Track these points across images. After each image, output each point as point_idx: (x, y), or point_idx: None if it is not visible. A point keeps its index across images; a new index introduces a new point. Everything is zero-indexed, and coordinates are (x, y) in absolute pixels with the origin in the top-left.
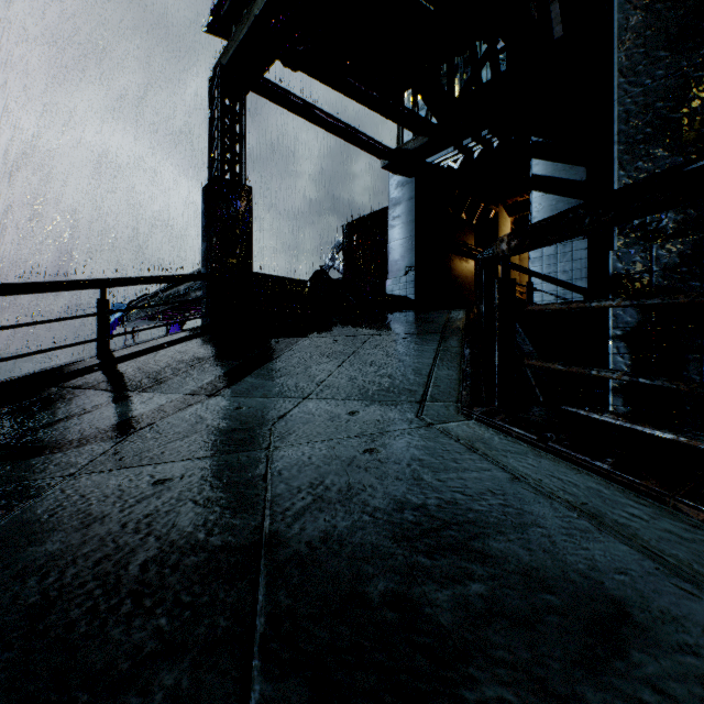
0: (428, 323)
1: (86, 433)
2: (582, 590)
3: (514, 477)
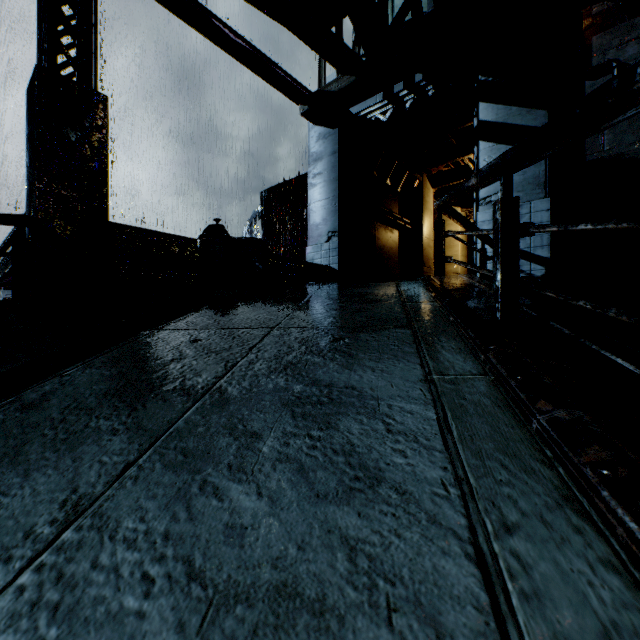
0: (373, 304)
1: None
2: None
3: None
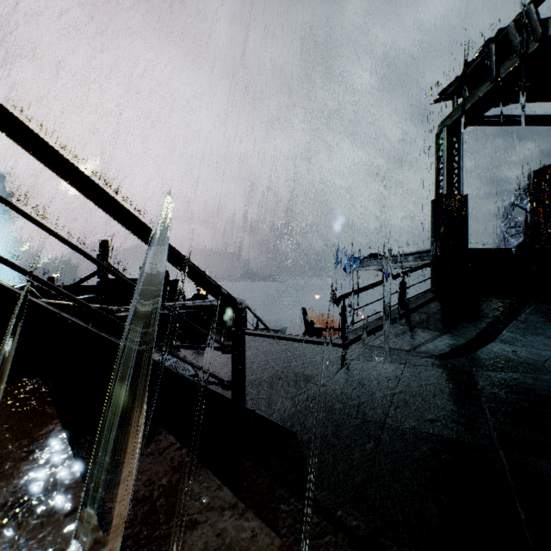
0: None
1: (444, 352)
2: None
3: None
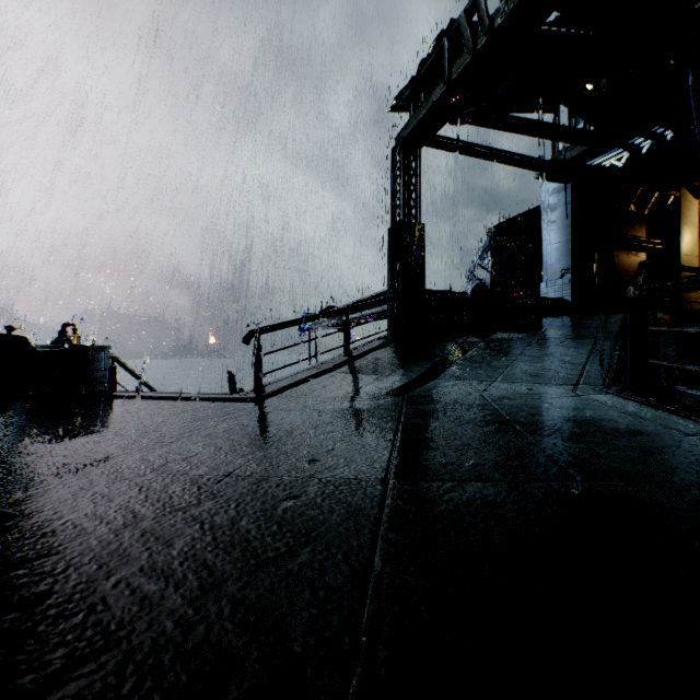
0: (584, 329)
1: (380, 394)
2: (630, 430)
3: (622, 412)
